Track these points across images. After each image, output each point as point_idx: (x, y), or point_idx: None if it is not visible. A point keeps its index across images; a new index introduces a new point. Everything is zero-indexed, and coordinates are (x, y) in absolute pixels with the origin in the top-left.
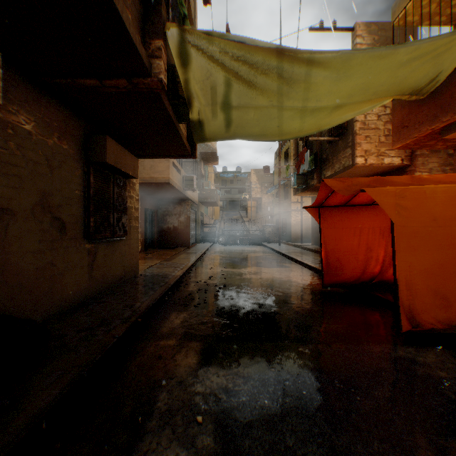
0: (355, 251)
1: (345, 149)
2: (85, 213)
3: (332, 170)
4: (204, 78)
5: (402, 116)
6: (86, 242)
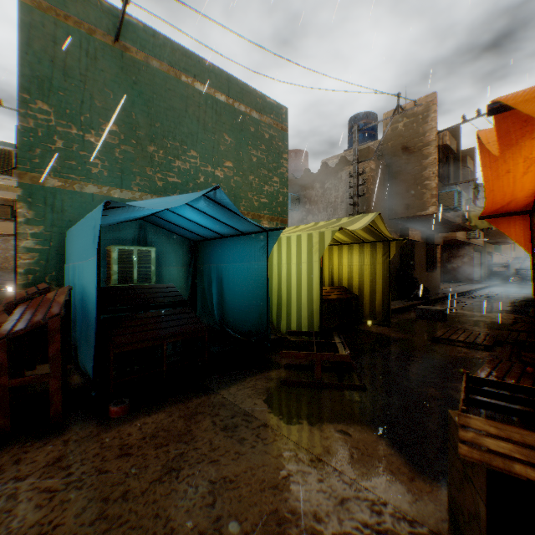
0: None
1: None
2: (425, 262)
3: None
4: (475, 214)
5: None
6: (425, 272)
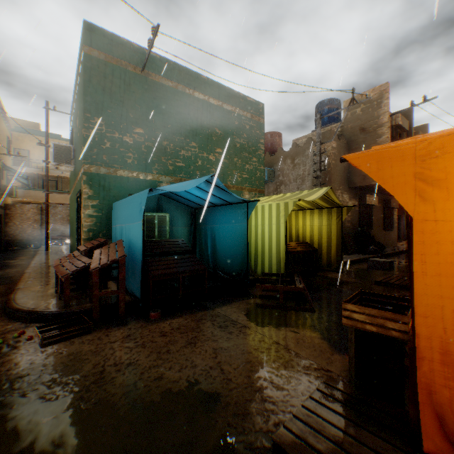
0: None
1: None
2: (382, 222)
3: None
4: None
5: None
6: (382, 231)
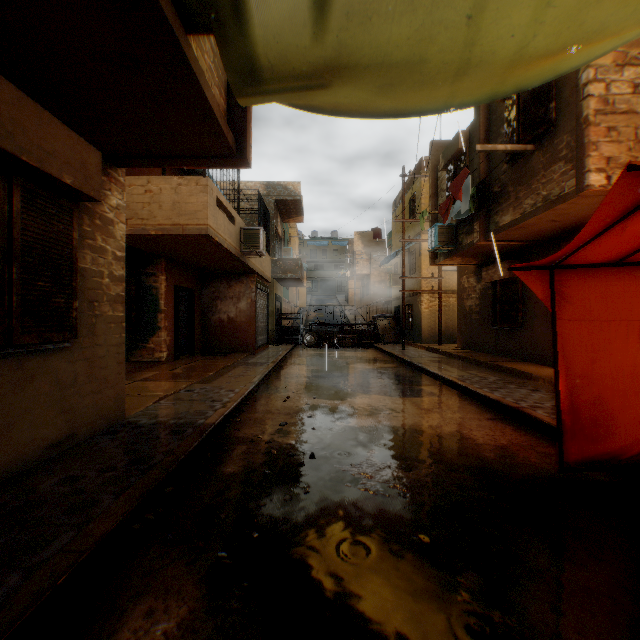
0: None
1: (551, 166)
2: None
3: (515, 212)
4: None
5: None
6: None
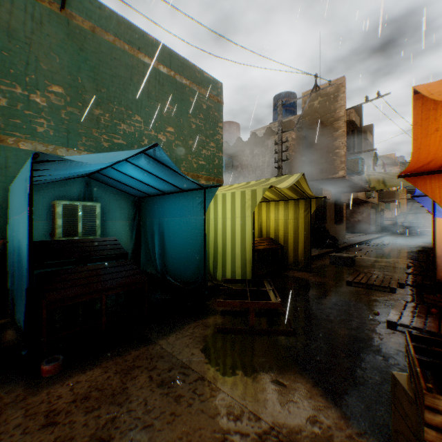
0: None
1: None
2: (334, 216)
3: None
4: (374, 178)
5: None
6: (334, 225)
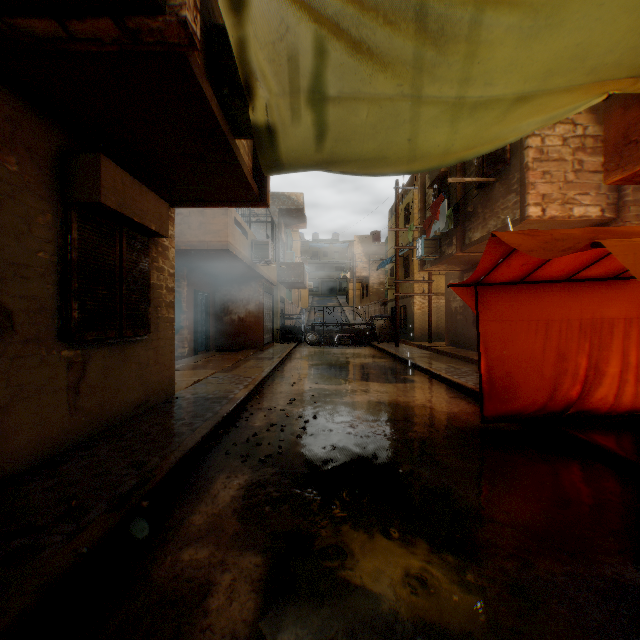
0: (538, 360)
1: (507, 196)
2: (62, 294)
3: (483, 230)
4: (276, 36)
5: (625, 125)
6: (64, 347)
